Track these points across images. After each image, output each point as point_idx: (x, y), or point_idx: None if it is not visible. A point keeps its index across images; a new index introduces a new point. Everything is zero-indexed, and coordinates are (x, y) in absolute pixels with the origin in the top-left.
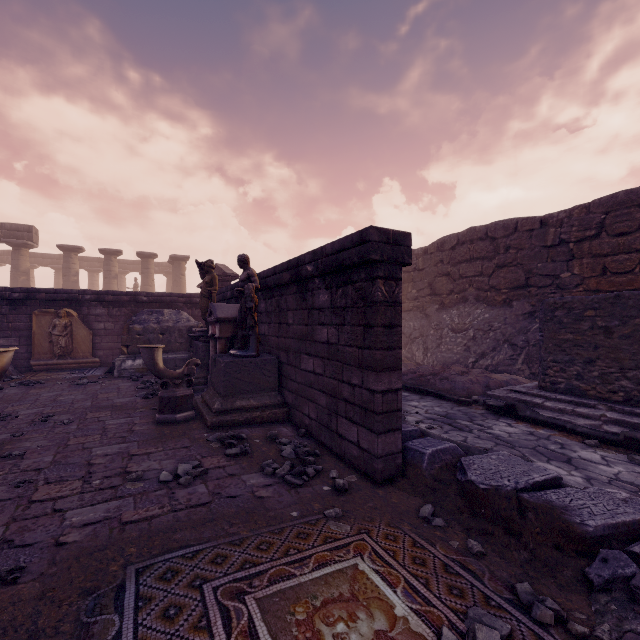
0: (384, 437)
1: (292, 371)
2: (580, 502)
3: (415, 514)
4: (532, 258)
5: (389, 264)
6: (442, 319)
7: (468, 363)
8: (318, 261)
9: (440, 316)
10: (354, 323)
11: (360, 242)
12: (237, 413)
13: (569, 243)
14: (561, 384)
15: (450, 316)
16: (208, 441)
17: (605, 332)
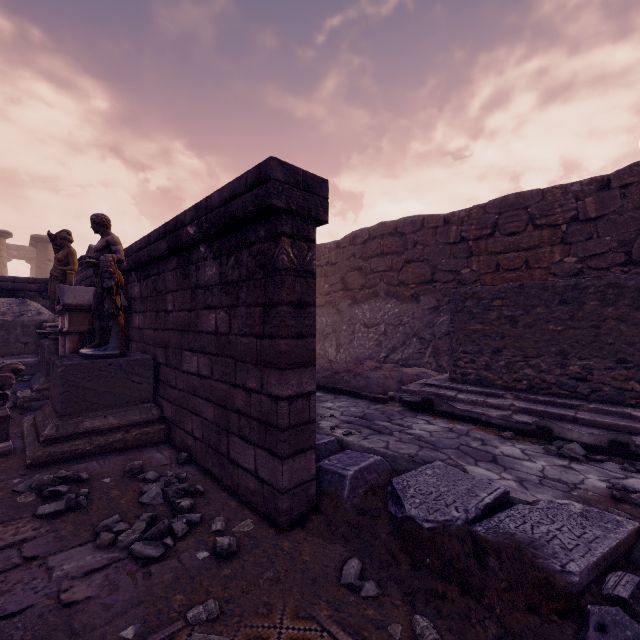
0: (292, 462)
1: (172, 374)
2: (543, 529)
3: (336, 579)
4: (437, 254)
5: (299, 218)
6: (354, 314)
7: (380, 358)
8: (202, 218)
9: (352, 311)
10: (250, 302)
11: (257, 182)
12: (83, 439)
13: (469, 241)
14: (471, 375)
15: (362, 311)
16: (15, 492)
17: (511, 321)
